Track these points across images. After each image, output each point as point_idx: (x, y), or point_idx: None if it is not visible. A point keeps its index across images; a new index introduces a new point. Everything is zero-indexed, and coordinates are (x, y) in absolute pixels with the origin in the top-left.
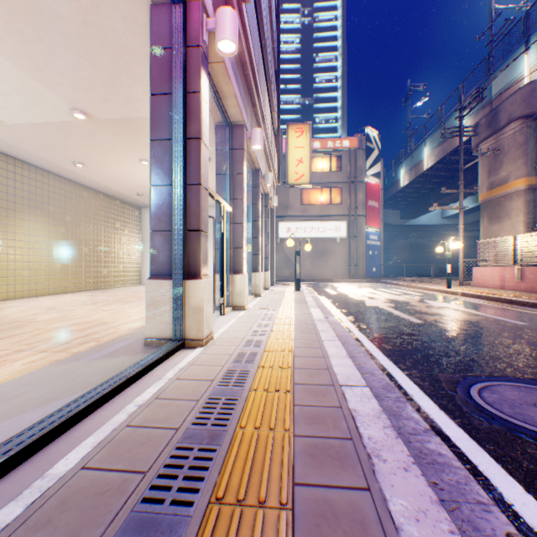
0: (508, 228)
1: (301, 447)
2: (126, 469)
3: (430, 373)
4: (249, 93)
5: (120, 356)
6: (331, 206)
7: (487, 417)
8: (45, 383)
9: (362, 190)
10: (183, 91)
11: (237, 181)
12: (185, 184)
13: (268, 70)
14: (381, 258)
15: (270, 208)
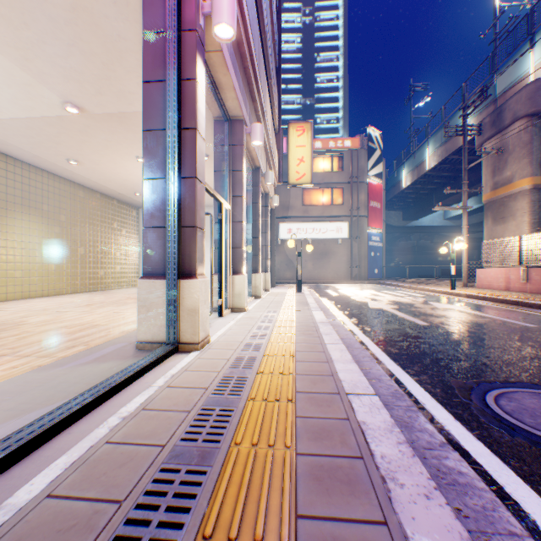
0: (512, 229)
1: (305, 469)
2: (99, 497)
3: (441, 379)
4: (249, 87)
5: (108, 361)
6: (332, 207)
7: (508, 428)
8: (22, 392)
9: (364, 190)
10: (177, 78)
11: (237, 178)
12: (179, 177)
13: (268, 65)
14: (383, 259)
15: (271, 208)
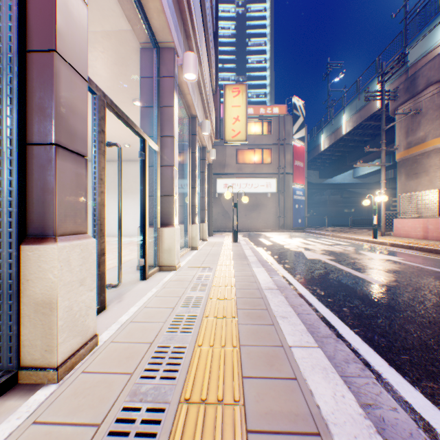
0: (425, 183)
1: None
2: None
3: None
4: (182, 17)
5: None
6: (262, 165)
7: None
8: None
9: (290, 151)
10: None
11: (166, 115)
12: (17, 45)
13: (205, 17)
14: (305, 210)
15: (209, 163)
